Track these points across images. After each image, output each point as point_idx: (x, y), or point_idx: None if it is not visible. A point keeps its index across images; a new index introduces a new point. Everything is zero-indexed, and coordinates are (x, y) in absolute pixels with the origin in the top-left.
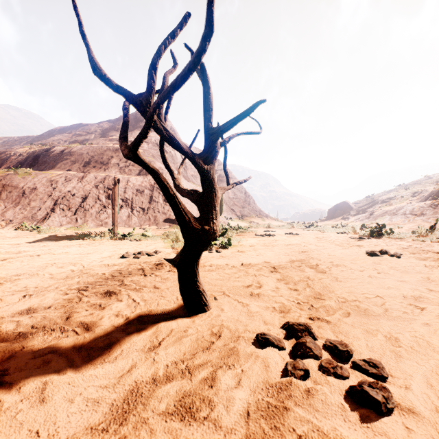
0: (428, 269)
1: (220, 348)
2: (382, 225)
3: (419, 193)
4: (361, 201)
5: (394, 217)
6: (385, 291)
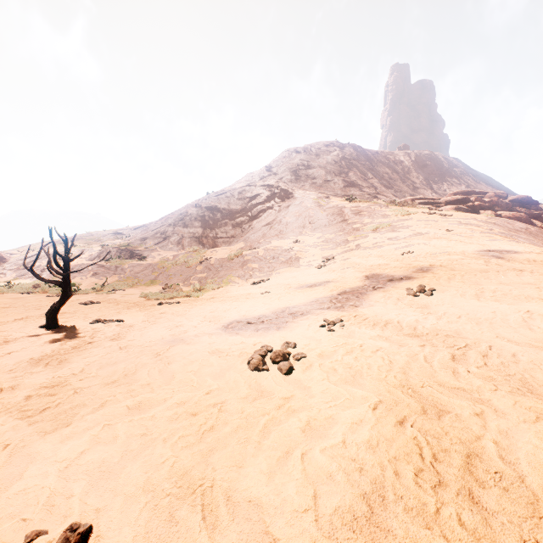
0: (116, 306)
1: (84, 327)
2: (73, 284)
3: (87, 250)
4: (18, 251)
5: (72, 275)
6: (108, 313)
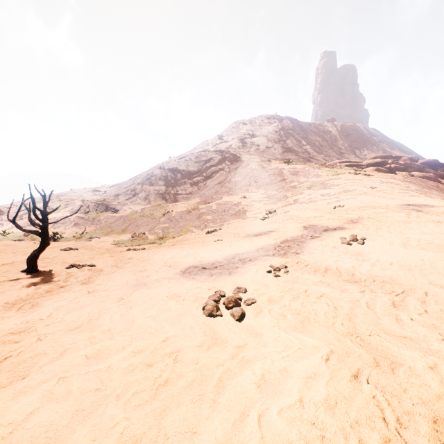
0: (91, 252)
1: (60, 271)
2: (56, 233)
3: (70, 205)
4: (13, 205)
5: (57, 225)
6: (83, 258)
